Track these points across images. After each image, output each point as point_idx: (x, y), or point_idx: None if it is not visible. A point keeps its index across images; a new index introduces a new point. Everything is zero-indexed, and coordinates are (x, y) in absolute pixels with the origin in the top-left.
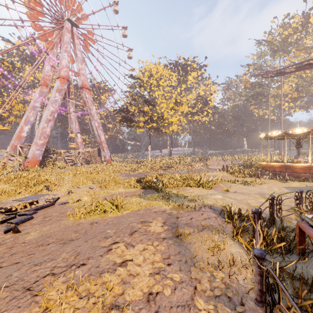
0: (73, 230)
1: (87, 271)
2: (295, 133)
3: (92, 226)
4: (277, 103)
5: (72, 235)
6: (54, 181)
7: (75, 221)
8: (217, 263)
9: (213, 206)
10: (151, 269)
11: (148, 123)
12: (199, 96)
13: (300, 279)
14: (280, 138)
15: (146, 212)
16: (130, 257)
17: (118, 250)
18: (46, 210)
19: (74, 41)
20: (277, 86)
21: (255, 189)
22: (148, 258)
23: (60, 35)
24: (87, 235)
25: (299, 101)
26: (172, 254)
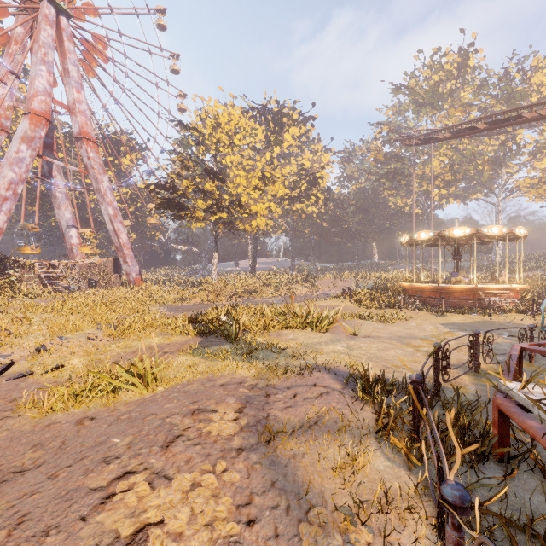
0: (31, 443)
1: None
2: (453, 235)
3: (80, 427)
4: (422, 189)
5: (24, 458)
6: (6, 326)
7: (39, 419)
8: (354, 504)
9: (333, 367)
10: (207, 544)
11: (213, 213)
12: (303, 169)
13: (519, 527)
14: (430, 244)
15: (204, 385)
16: (158, 515)
17: (130, 495)
18: None
19: (63, 45)
20: (423, 161)
21: (398, 329)
22: (202, 510)
23: (32, 29)
24: (63, 454)
25: (454, 187)
26: (257, 491)
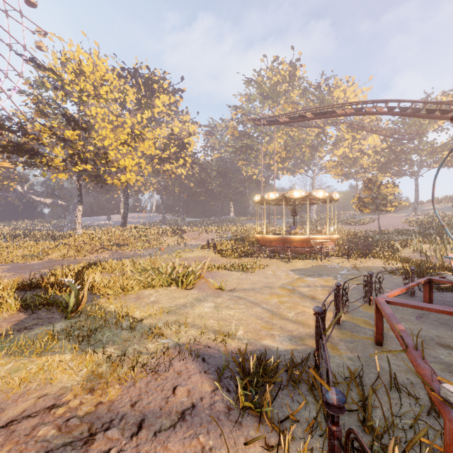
0: None
1: None
2: (293, 196)
3: None
4: (266, 162)
5: None
6: None
7: None
8: None
9: (200, 345)
10: None
11: (74, 163)
12: (173, 133)
13: None
14: (275, 203)
15: None
16: None
17: None
18: None
19: None
20: (266, 141)
21: (259, 279)
22: None
23: None
24: None
25: (287, 163)
26: None
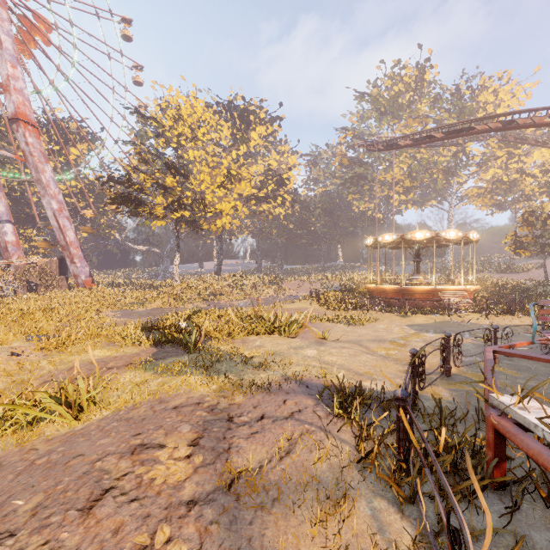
0: None
1: None
2: (415, 238)
3: None
4: (384, 194)
5: None
6: None
7: None
8: None
9: (304, 378)
10: None
11: (174, 211)
12: (270, 169)
13: None
14: (393, 247)
15: (153, 409)
16: None
17: None
18: None
19: None
20: (384, 168)
21: (367, 332)
22: None
23: None
24: None
25: (412, 194)
26: None
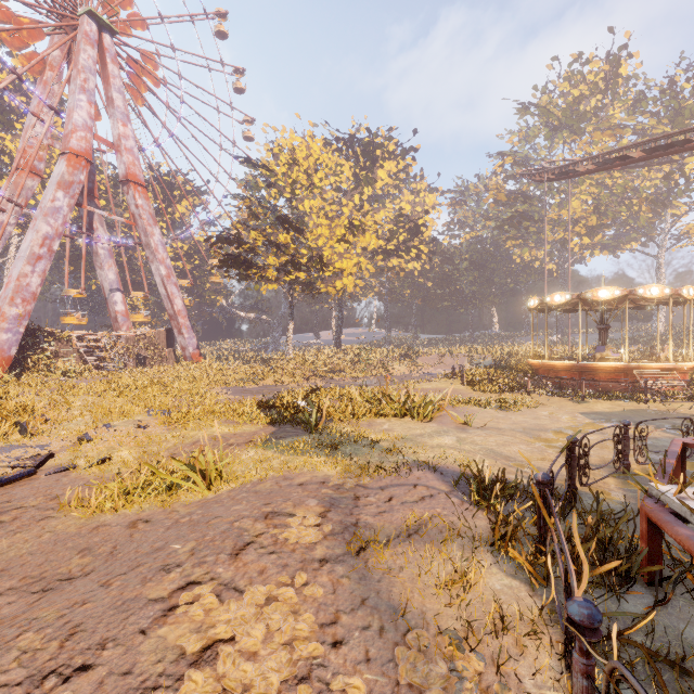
0: (78, 547)
1: (93, 693)
2: (598, 298)
3: (133, 531)
4: (558, 238)
5: (71, 564)
6: (43, 411)
7: (86, 520)
8: (462, 628)
9: (439, 464)
10: (286, 665)
11: (287, 272)
12: (402, 214)
13: (669, 661)
14: (568, 309)
15: (279, 485)
16: (229, 631)
17: (196, 608)
18: (10, 490)
19: (106, 68)
20: (558, 202)
21: (524, 419)
22: (279, 628)
23: (70, 50)
24: (116, 561)
25: (600, 235)
26: (344, 609)
